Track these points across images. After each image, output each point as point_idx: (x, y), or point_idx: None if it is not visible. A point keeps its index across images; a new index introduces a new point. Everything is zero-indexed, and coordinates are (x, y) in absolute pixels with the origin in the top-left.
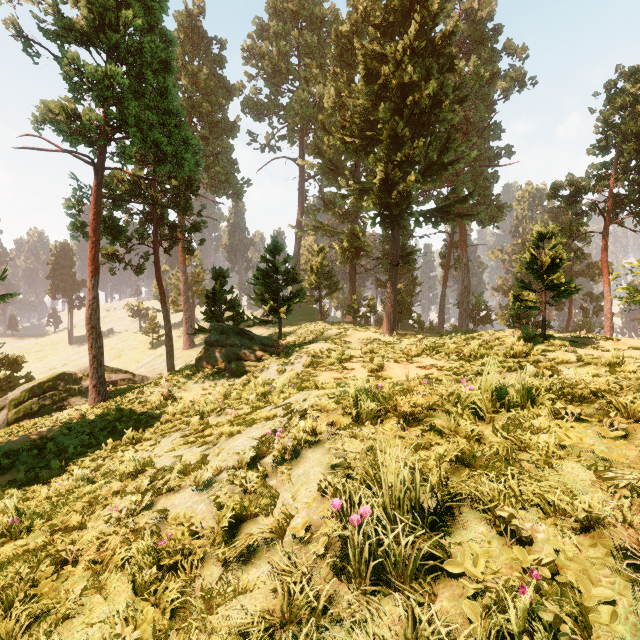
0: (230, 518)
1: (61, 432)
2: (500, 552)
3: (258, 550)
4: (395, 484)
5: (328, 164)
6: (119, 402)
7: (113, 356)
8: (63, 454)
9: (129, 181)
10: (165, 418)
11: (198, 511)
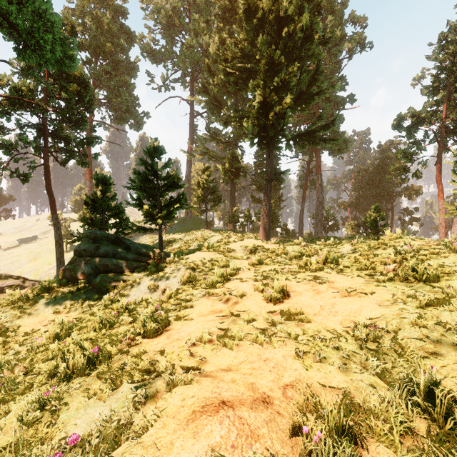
0: None
1: None
2: None
3: None
4: None
5: (213, 101)
6: None
7: (30, 259)
8: None
9: (10, 87)
10: None
11: None
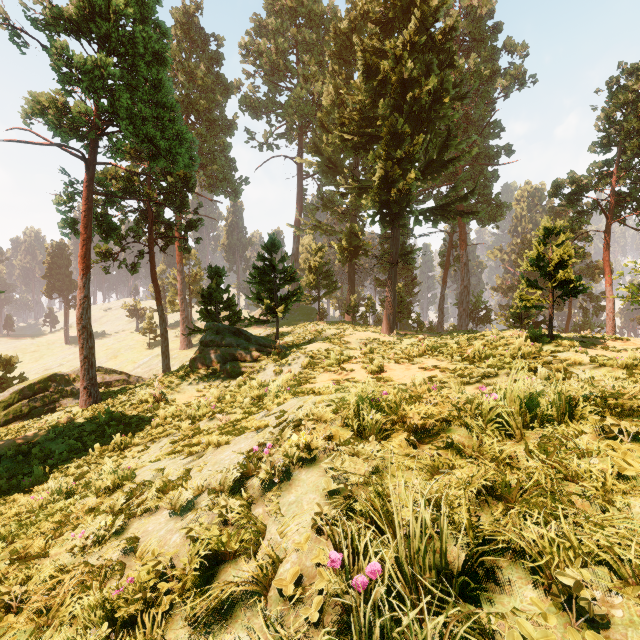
0: (206, 557)
1: (48, 436)
2: (563, 637)
3: (236, 607)
4: (413, 533)
5: (327, 162)
6: (110, 404)
7: (109, 356)
8: (48, 460)
9: (123, 178)
10: (156, 422)
11: (171, 543)
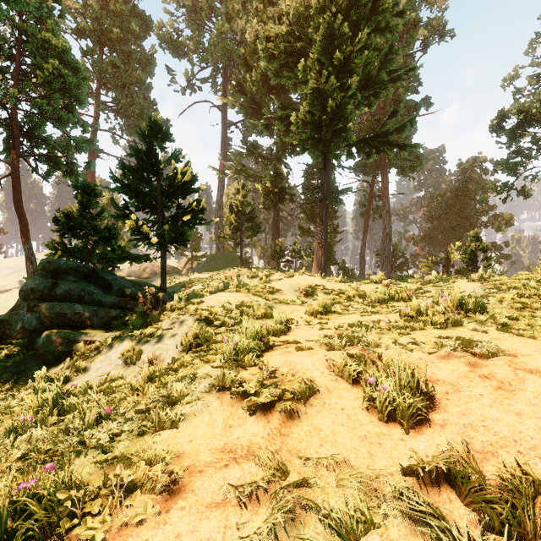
0: None
1: None
2: None
3: None
4: None
5: (251, 103)
6: None
7: None
8: None
9: None
10: None
11: None
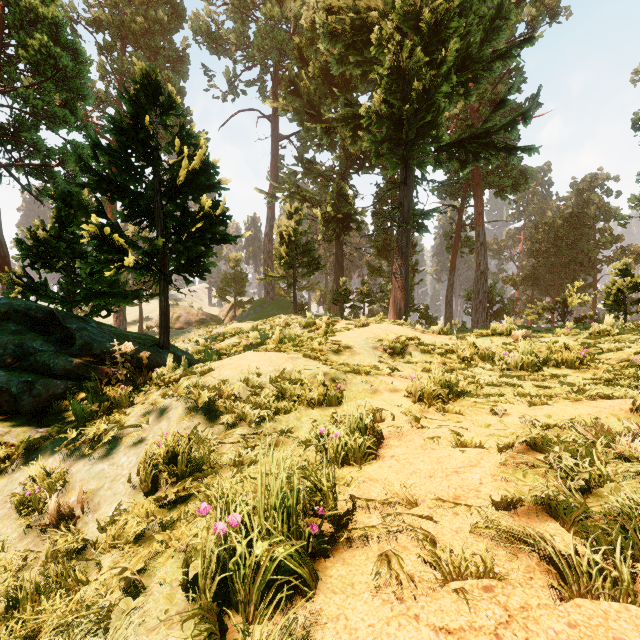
0: None
1: None
2: None
3: None
4: None
5: (307, 108)
6: None
7: None
8: None
9: None
10: None
11: None
